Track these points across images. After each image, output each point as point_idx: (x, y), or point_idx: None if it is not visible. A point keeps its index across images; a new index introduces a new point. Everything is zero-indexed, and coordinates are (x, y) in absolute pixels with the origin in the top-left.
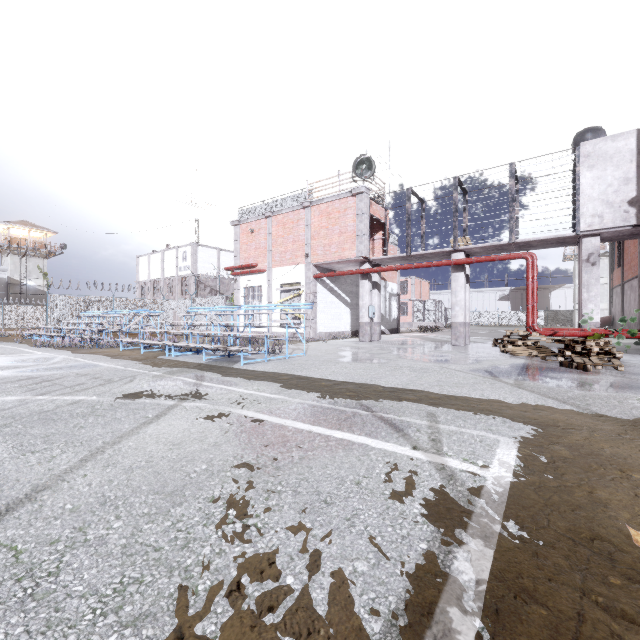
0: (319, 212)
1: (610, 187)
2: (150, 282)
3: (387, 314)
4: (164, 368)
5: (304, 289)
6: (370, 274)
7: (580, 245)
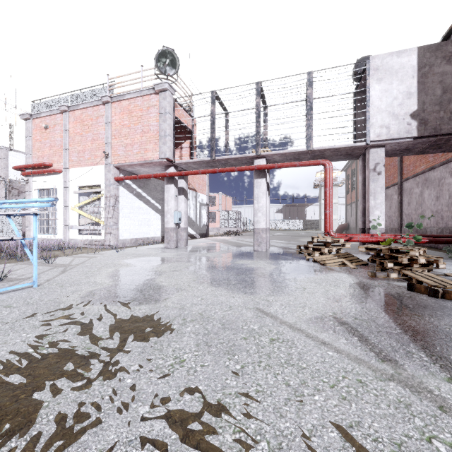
0: (120, 109)
1: (396, 100)
2: None
3: (198, 221)
4: None
5: (104, 192)
6: (176, 179)
7: (366, 156)
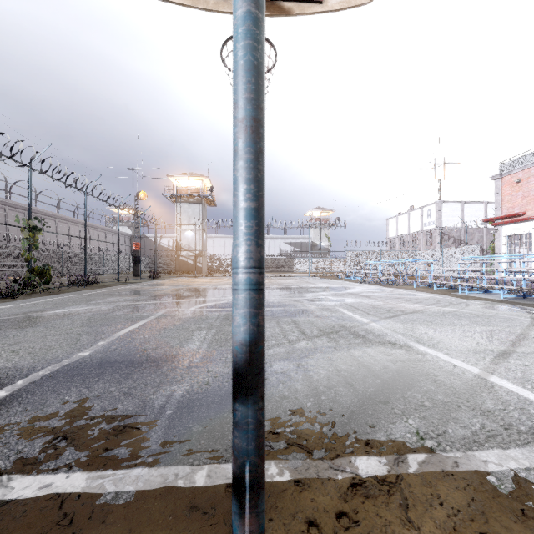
0: None
1: None
2: (397, 237)
3: None
4: (475, 300)
5: None
6: None
7: None
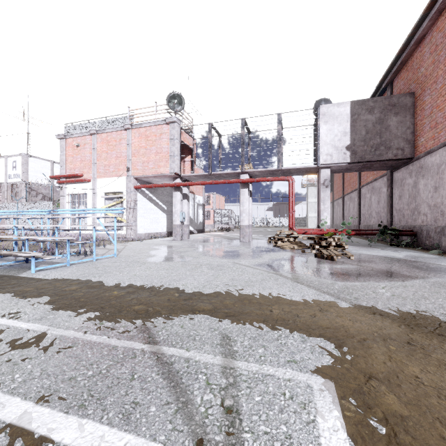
0: (139, 134)
1: (336, 137)
2: None
3: (195, 219)
4: None
5: (126, 197)
6: (181, 187)
7: (319, 174)
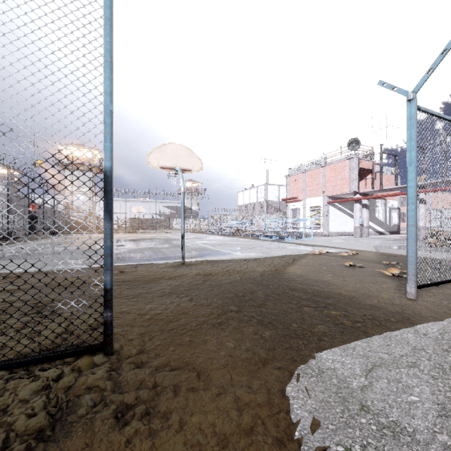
0: (330, 169)
1: None
2: (243, 205)
3: (387, 221)
4: (261, 240)
5: (322, 209)
6: (360, 200)
7: None
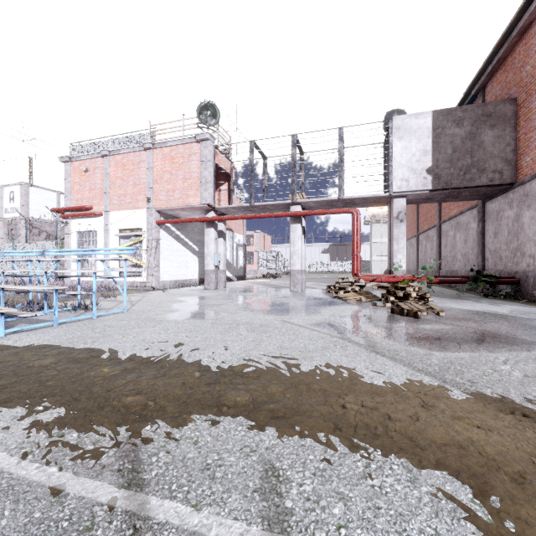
0: (162, 155)
1: (414, 156)
2: None
3: (235, 262)
4: None
5: (146, 235)
6: (215, 222)
7: (391, 204)
